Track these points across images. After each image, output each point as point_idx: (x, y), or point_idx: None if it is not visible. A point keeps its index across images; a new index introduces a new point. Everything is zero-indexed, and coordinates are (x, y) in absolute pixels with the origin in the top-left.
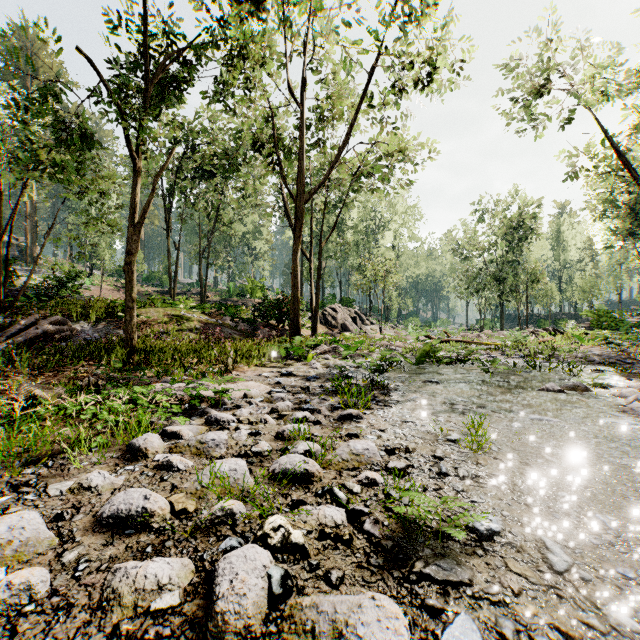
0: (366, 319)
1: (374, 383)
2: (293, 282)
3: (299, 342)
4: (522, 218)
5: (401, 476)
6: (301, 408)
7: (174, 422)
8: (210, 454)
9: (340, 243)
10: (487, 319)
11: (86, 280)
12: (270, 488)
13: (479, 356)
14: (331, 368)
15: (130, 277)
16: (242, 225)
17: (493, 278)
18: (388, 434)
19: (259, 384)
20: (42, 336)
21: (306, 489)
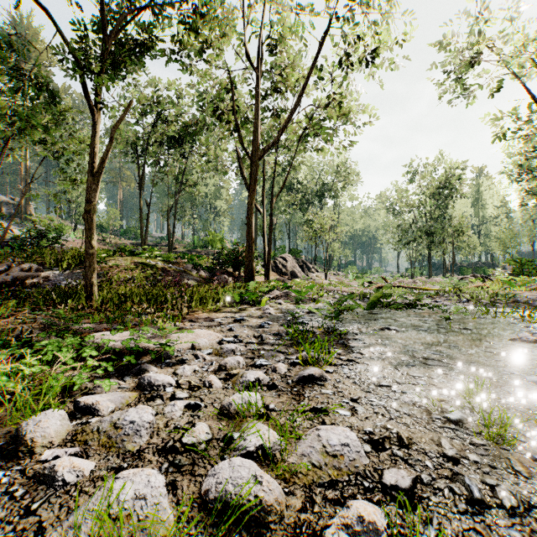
0: (312, 267)
1: (330, 330)
2: (247, 232)
3: (253, 287)
4: (448, 179)
5: (411, 506)
6: (253, 364)
7: (99, 386)
8: (124, 447)
9: (289, 201)
10: (416, 267)
11: (71, 234)
12: (198, 534)
13: (423, 301)
14: (284, 313)
15: (90, 225)
16: (205, 187)
17: (423, 231)
18: (364, 407)
19: (210, 332)
20: (13, 282)
21: None
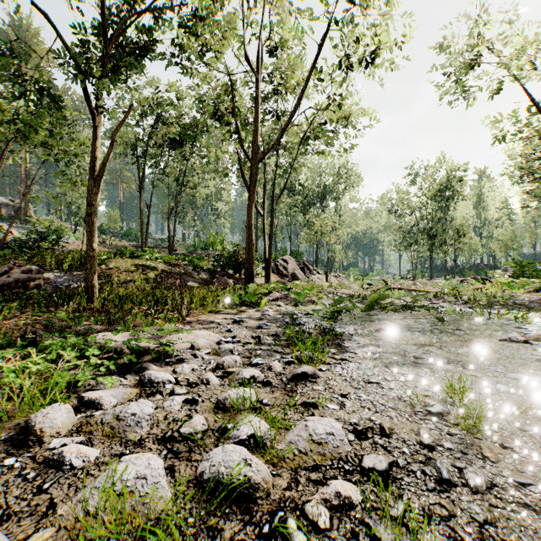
0: (313, 269)
1: (326, 331)
2: (247, 234)
3: (252, 289)
4: (449, 181)
5: (385, 485)
6: (250, 363)
7: (101, 383)
8: (126, 436)
9: (290, 203)
10: (417, 269)
11: (71, 235)
12: (193, 509)
13: (421, 303)
14: (283, 315)
15: (91, 227)
16: (206, 188)
17: (424, 233)
18: (352, 402)
19: (209, 333)
20: (14, 284)
21: (246, 514)
